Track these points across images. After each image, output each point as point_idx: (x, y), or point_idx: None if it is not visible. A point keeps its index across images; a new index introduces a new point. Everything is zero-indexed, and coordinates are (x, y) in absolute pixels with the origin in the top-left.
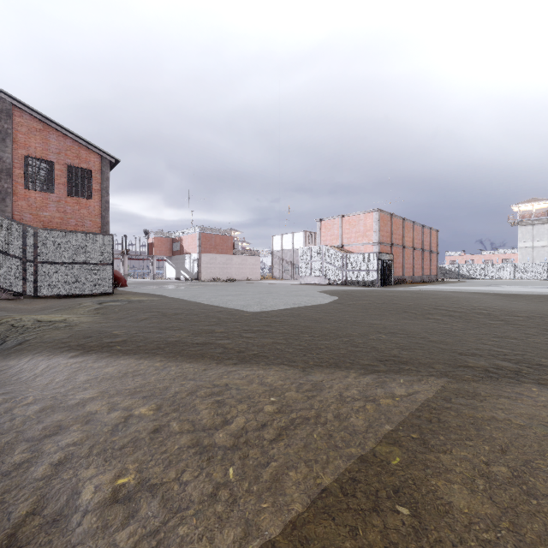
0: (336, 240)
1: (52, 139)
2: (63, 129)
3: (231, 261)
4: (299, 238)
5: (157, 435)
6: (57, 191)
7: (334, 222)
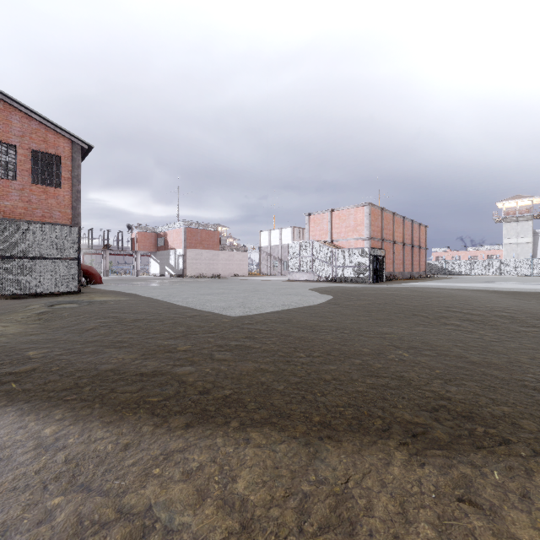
0: (325, 235)
1: (14, 120)
2: (27, 110)
3: (218, 257)
4: (287, 234)
5: None
6: (21, 178)
7: (323, 216)
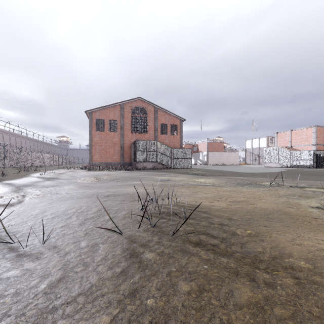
0: (287, 143)
1: (167, 116)
2: (170, 112)
3: (223, 155)
4: (263, 141)
5: (248, 178)
6: (168, 134)
7: (286, 133)
